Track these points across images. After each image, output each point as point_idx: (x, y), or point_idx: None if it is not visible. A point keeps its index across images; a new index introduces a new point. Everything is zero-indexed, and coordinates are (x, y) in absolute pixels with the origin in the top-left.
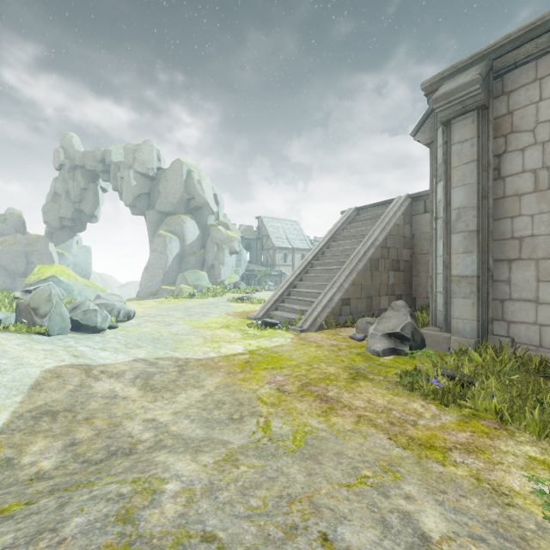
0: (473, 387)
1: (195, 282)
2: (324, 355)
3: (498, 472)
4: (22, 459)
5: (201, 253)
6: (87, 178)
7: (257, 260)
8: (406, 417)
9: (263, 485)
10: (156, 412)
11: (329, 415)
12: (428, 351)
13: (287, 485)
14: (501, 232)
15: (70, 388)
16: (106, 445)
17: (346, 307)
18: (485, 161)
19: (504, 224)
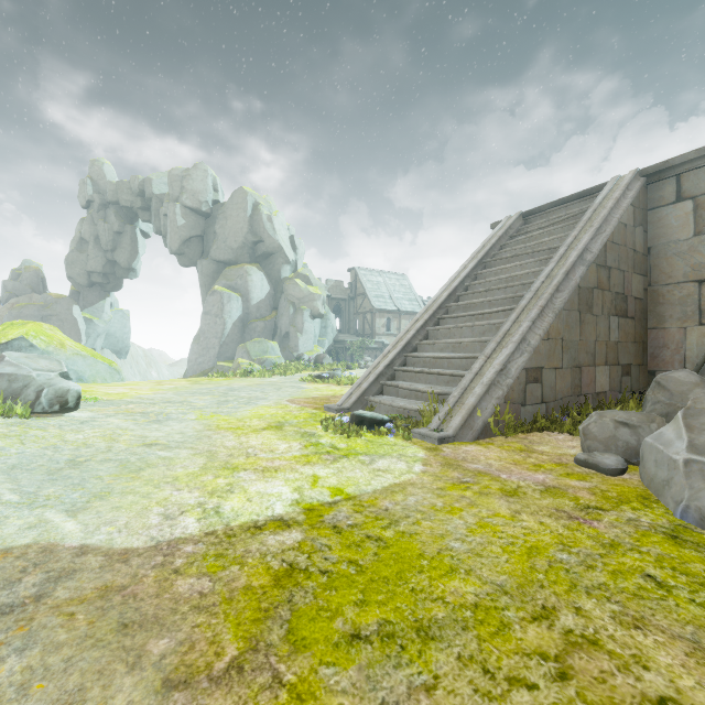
0: None
1: (261, 356)
2: (555, 538)
3: None
4: None
5: (272, 316)
6: (122, 218)
7: (349, 328)
8: None
9: None
10: None
11: None
12: None
13: None
14: None
15: None
16: None
17: (535, 386)
18: None
19: None
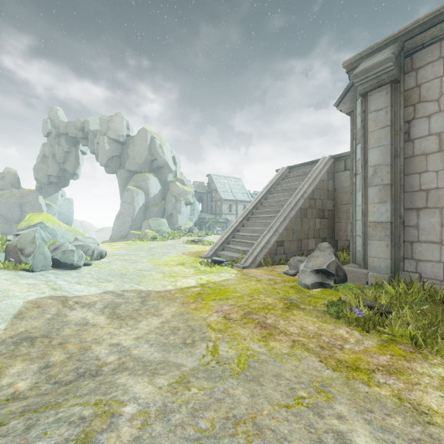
0: (391, 315)
1: (157, 227)
2: (263, 288)
3: (416, 392)
4: (1, 380)
5: (162, 204)
6: (69, 143)
7: (207, 210)
8: (334, 341)
9: (211, 406)
10: (121, 337)
11: (268, 340)
12: (349, 285)
13: (233, 407)
14: (410, 185)
15: (47, 317)
16: (76, 367)
17: (281, 248)
18: (397, 126)
19: (413, 179)
